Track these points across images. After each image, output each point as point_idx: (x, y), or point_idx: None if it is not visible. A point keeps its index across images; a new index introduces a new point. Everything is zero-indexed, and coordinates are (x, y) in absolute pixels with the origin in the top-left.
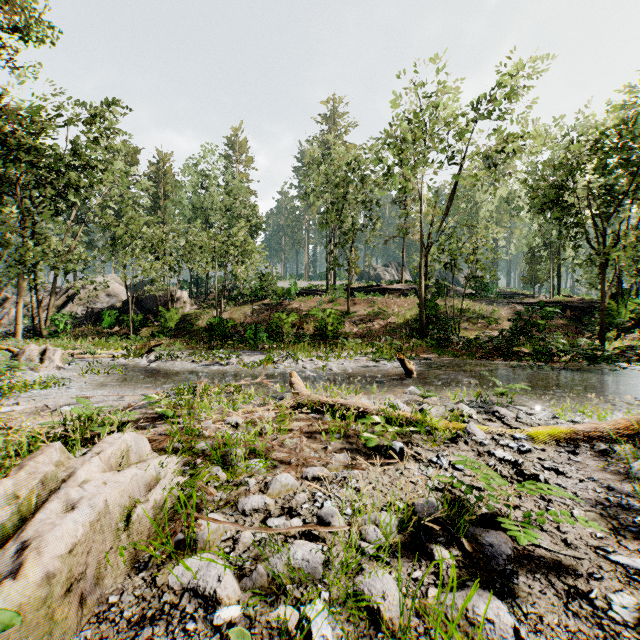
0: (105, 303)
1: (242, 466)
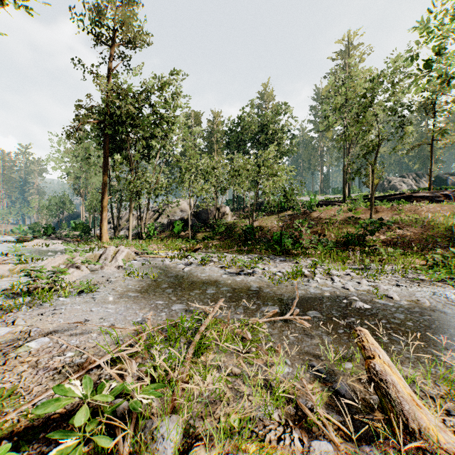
0: (179, 216)
1: None
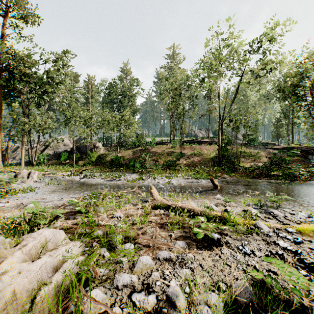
0: (63, 149)
1: (120, 248)
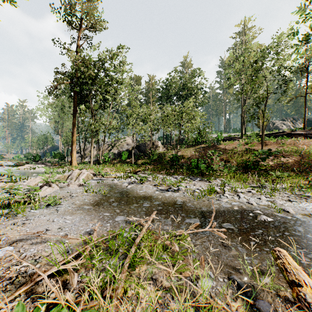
0: (126, 148)
1: None
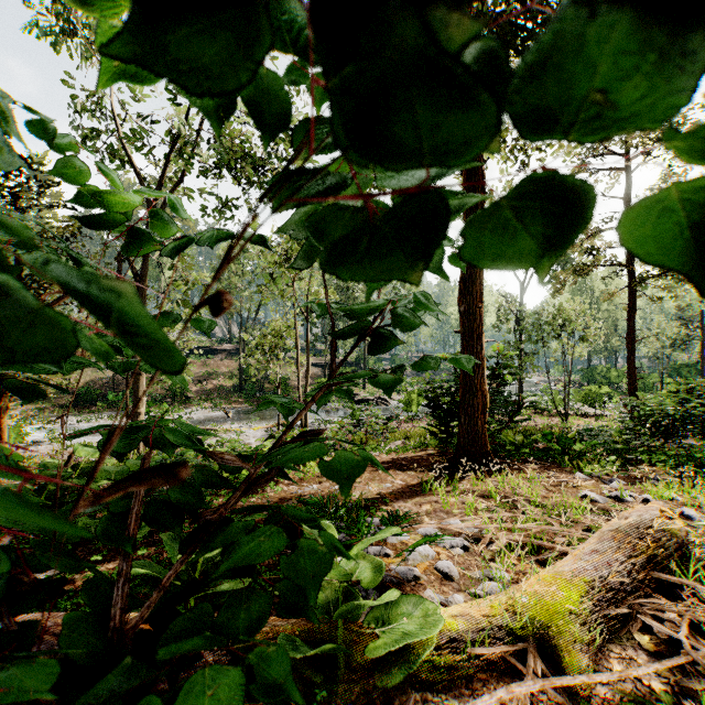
0: None
1: None
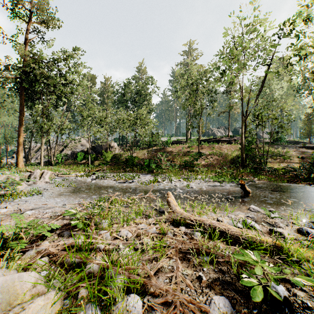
0: (80, 149)
1: (118, 305)
